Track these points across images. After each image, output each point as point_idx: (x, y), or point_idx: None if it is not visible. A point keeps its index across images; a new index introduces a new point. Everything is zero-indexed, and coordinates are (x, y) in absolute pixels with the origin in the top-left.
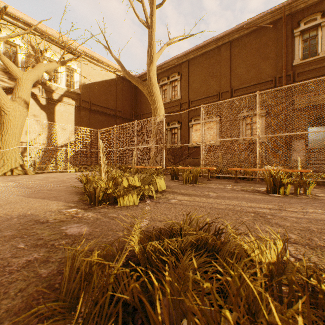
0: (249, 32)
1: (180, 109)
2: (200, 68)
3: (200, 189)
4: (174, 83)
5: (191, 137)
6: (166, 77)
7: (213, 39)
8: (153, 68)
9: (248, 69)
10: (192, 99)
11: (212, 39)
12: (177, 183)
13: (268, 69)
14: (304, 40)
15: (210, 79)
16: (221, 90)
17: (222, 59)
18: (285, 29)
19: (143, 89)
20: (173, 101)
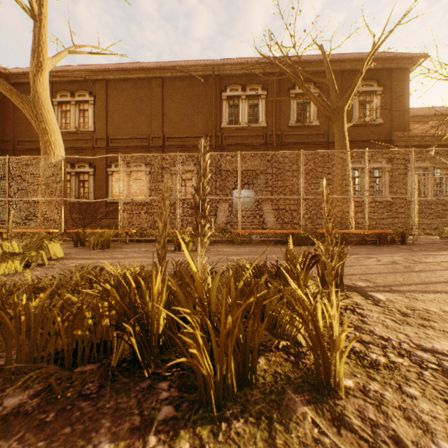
0: (183, 76)
1: (94, 147)
2: (124, 97)
3: (110, 253)
4: (83, 105)
5: (111, 189)
6: (70, 93)
7: (142, 67)
8: (44, 80)
9: (181, 117)
10: (113, 136)
11: (140, 66)
12: (82, 250)
13: (201, 124)
14: (230, 106)
15: (139, 117)
16: (151, 133)
17: (153, 96)
18: (215, 88)
19: (23, 106)
20: (82, 132)
